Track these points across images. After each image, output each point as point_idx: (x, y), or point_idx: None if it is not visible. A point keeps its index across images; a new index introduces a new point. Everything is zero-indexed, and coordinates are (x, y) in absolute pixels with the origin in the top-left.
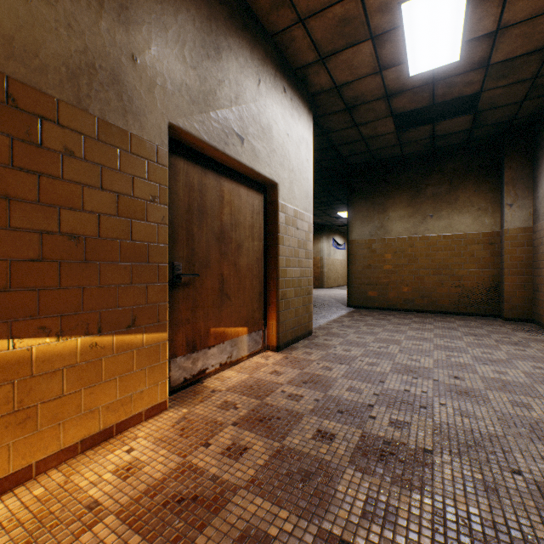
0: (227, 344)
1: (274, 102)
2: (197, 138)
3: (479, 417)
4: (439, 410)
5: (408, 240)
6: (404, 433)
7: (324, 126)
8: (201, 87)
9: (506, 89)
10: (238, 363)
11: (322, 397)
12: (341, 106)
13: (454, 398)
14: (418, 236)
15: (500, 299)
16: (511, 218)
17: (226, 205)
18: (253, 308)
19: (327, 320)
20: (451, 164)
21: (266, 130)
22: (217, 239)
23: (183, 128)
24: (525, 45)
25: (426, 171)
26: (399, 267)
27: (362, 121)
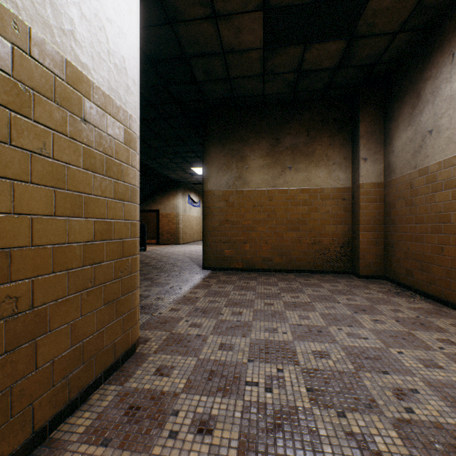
0: None
1: None
2: None
3: None
4: None
5: (267, 192)
6: None
7: (168, 0)
8: None
9: (395, 0)
10: None
11: None
12: None
13: None
14: (278, 189)
15: (352, 256)
16: (366, 172)
17: None
18: None
19: (174, 299)
20: (309, 114)
21: None
22: None
23: None
24: None
25: (285, 118)
26: (259, 222)
27: (224, 7)
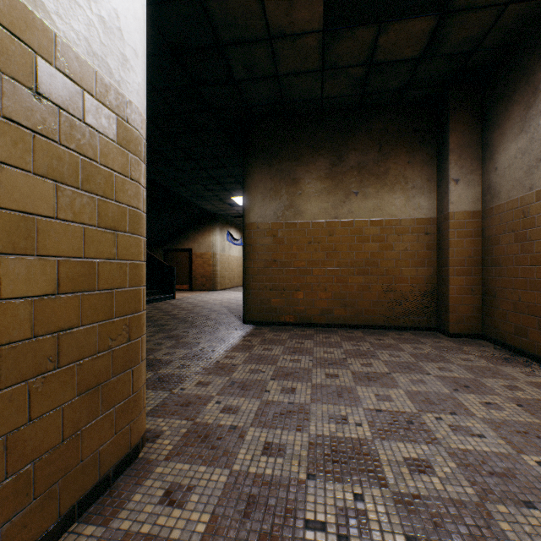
0: None
1: None
2: None
3: None
4: None
5: (327, 225)
6: None
7: None
8: None
9: None
10: None
11: None
12: None
13: None
14: (340, 221)
15: (438, 307)
16: (457, 197)
17: None
18: None
19: (204, 367)
20: (381, 123)
21: None
22: None
23: None
24: None
25: (350, 130)
26: (316, 264)
27: None
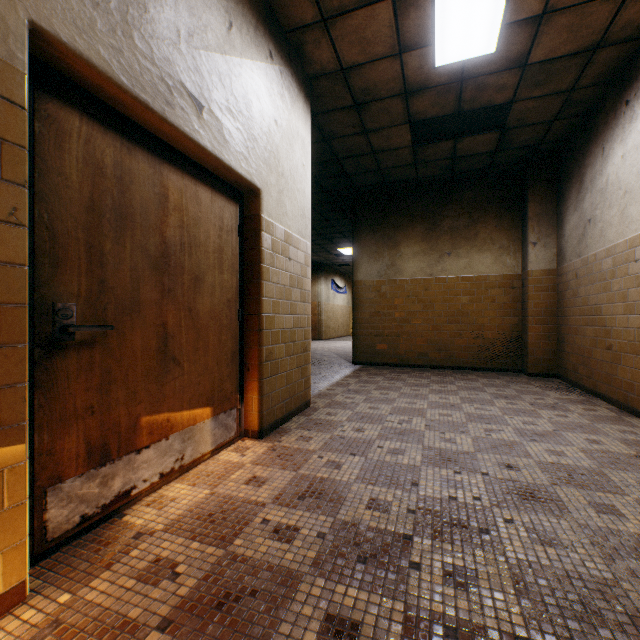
0: (174, 439)
1: (256, 67)
2: (105, 74)
3: (567, 543)
4: (508, 533)
5: (423, 281)
6: (473, 600)
7: (325, 128)
8: None
9: (539, 102)
10: (195, 466)
11: (330, 527)
12: (348, 101)
13: (519, 506)
14: (434, 278)
15: (522, 352)
16: (535, 258)
17: (173, 211)
18: (222, 377)
19: (329, 384)
20: (471, 193)
21: (242, 104)
22: (154, 265)
23: (68, 45)
24: (569, 42)
25: (443, 200)
26: (413, 314)
27: (373, 126)
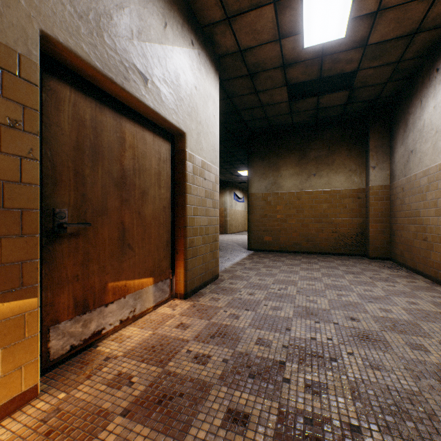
0: (129, 298)
1: (182, 51)
2: (86, 61)
3: (389, 368)
4: (349, 361)
5: (296, 194)
6: (323, 402)
7: (229, 90)
8: (92, 3)
9: (376, 70)
10: (142, 316)
11: (231, 355)
12: (244, 71)
13: (358, 344)
14: (304, 191)
15: (365, 242)
16: (374, 177)
17: (128, 148)
18: (160, 258)
19: (231, 263)
20: (329, 133)
21: (173, 76)
22: (116, 184)
23: (64, 44)
24: (396, 29)
25: (310, 138)
26: (290, 216)
27: (262, 88)
